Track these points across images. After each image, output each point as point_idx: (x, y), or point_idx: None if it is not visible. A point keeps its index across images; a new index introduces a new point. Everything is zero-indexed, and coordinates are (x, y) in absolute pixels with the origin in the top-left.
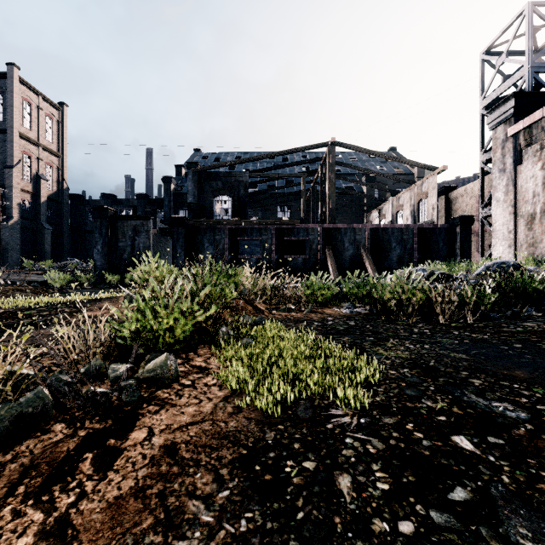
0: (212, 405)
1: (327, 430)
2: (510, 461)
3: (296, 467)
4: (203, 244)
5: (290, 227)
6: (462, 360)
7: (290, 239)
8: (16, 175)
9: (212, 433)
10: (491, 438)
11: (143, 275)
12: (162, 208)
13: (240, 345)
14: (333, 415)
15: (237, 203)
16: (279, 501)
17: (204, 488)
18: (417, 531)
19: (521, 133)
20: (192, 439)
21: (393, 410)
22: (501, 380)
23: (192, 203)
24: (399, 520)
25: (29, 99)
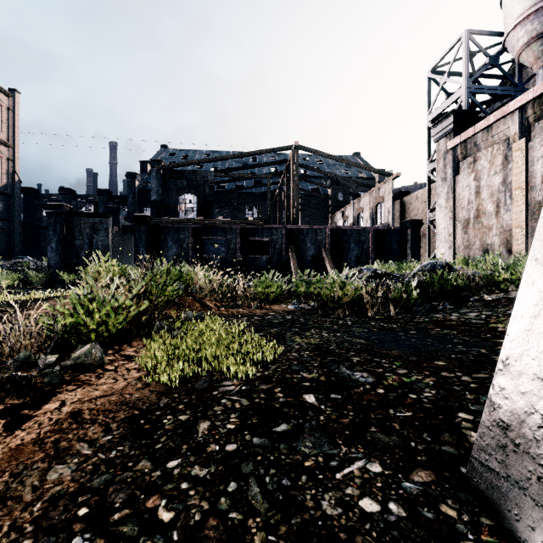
0: (125, 383)
1: (211, 395)
2: (334, 408)
3: (173, 419)
4: (166, 243)
5: (255, 227)
6: (358, 344)
7: (255, 239)
8: None
9: (116, 402)
10: (334, 395)
11: (93, 274)
12: (126, 204)
13: (171, 336)
14: (223, 385)
15: (202, 202)
16: (148, 439)
17: (93, 435)
18: (237, 449)
19: (459, 146)
20: (96, 407)
21: (273, 380)
22: (376, 357)
23: (155, 201)
24: (229, 444)
25: None
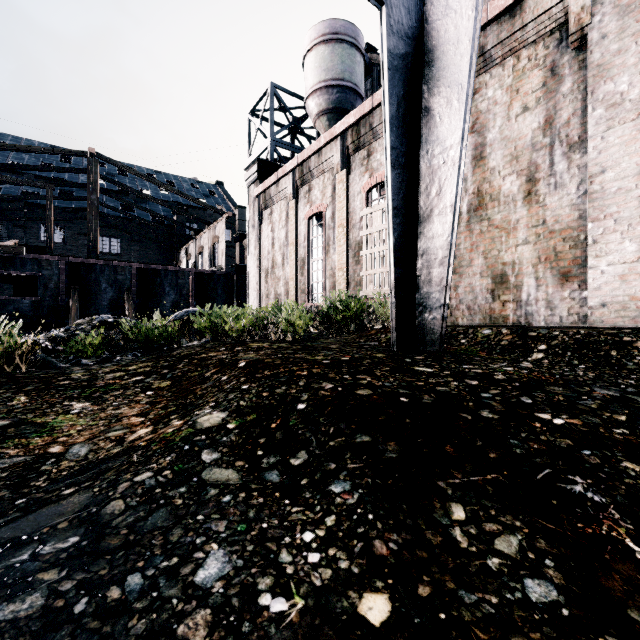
0: None
1: None
2: None
3: None
4: None
5: (8, 256)
6: None
7: (9, 273)
8: None
9: None
10: None
11: None
12: None
13: None
14: None
15: None
16: None
17: None
18: None
19: (261, 196)
20: None
21: None
22: None
23: None
24: None
25: None
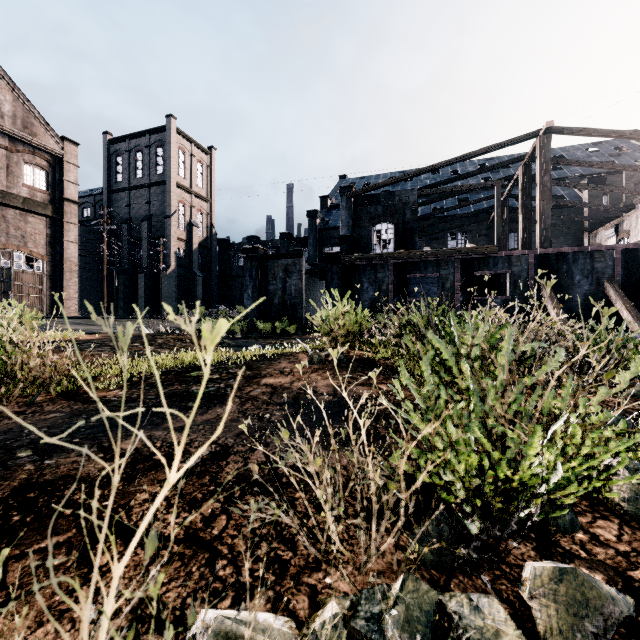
0: None
1: None
2: None
3: None
4: (361, 285)
5: (482, 257)
6: None
7: (482, 274)
8: (173, 224)
9: None
10: None
11: (324, 324)
12: (306, 247)
13: None
14: None
15: (401, 230)
16: None
17: None
18: None
19: None
20: None
21: None
22: None
23: (345, 236)
24: None
25: (183, 147)
